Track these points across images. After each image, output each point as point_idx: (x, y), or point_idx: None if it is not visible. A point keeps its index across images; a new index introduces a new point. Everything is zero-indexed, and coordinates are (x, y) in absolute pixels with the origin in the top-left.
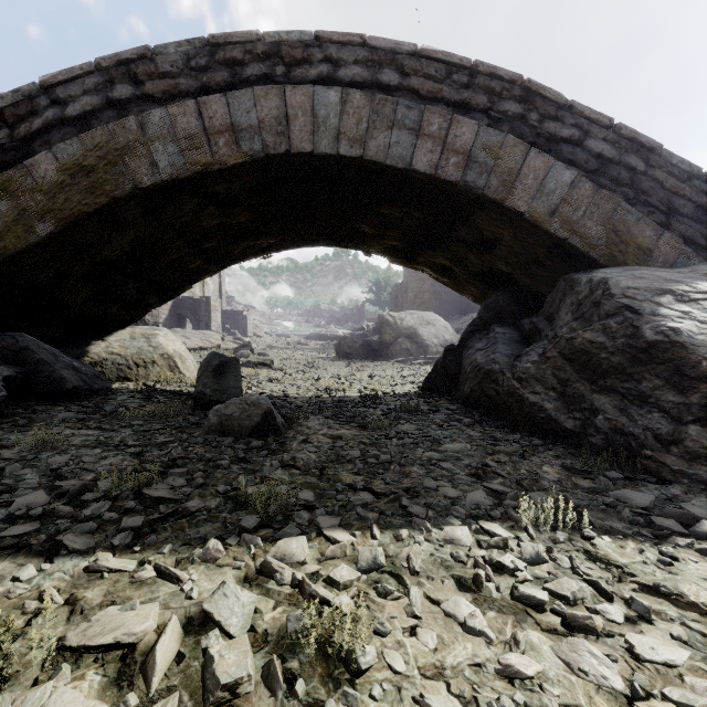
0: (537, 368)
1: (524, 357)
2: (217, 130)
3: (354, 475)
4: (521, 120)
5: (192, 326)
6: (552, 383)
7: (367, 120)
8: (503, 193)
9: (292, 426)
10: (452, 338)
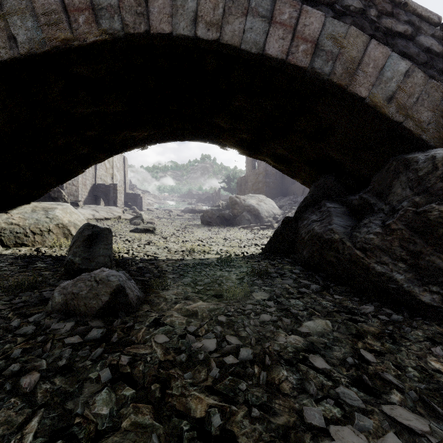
0: (381, 239)
1: (363, 228)
2: (76, 8)
3: (207, 395)
4: (362, 15)
5: (104, 203)
6: (401, 255)
7: (223, 6)
8: (346, 80)
9: (149, 298)
10: (278, 212)
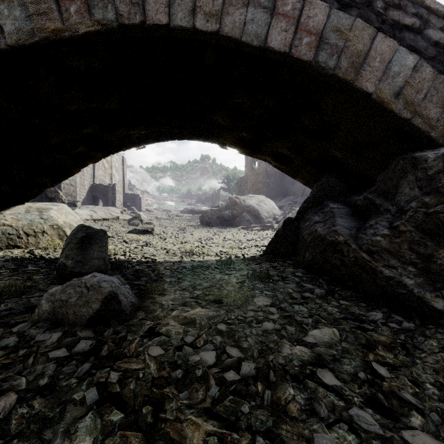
0: (389, 241)
1: (369, 230)
2: None
3: (205, 419)
4: (368, 7)
5: (103, 204)
6: (411, 258)
7: None
8: (352, 74)
9: (144, 304)
10: (278, 212)
